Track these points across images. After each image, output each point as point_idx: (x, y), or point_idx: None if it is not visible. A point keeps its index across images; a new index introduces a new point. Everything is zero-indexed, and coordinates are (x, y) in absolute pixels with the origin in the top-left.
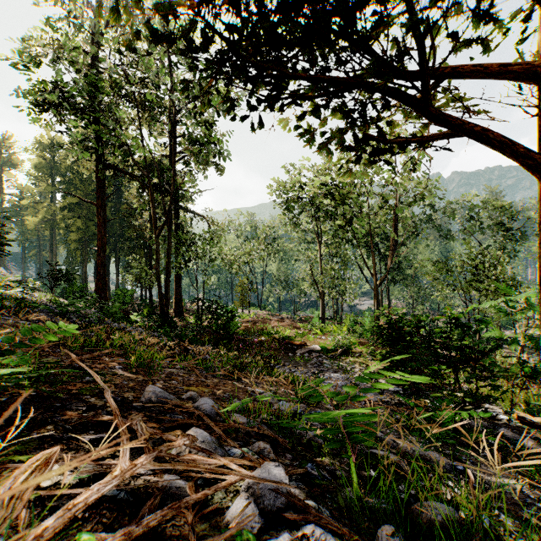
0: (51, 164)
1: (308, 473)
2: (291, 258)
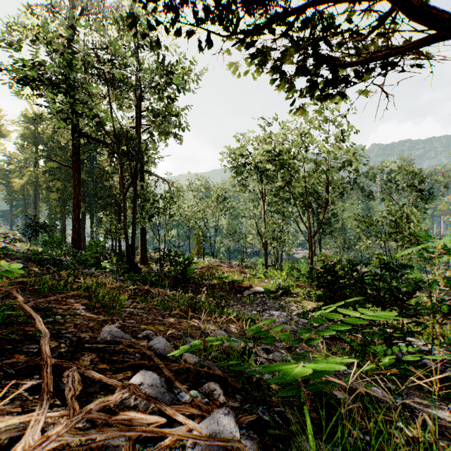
0: (35, 134)
1: (258, 419)
2: (239, 214)
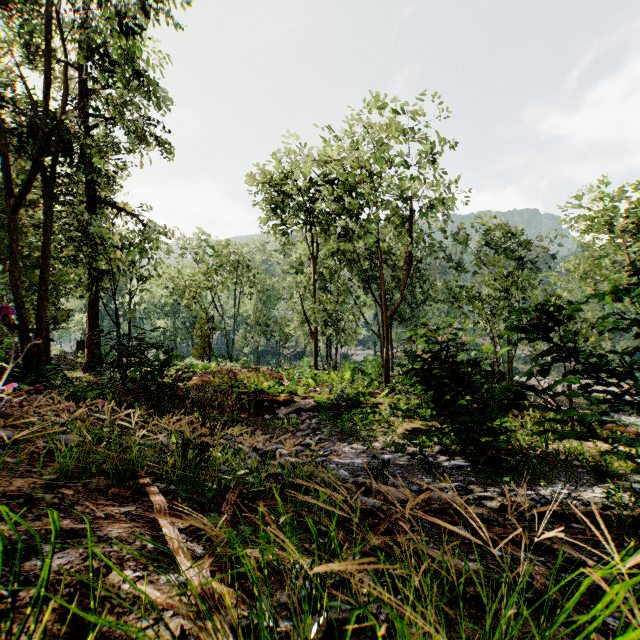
0: None
1: None
2: (272, 295)
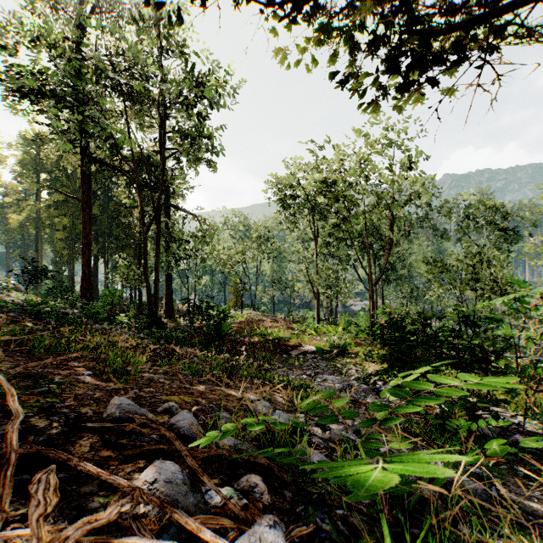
0: (37, 160)
1: (316, 528)
2: (285, 258)
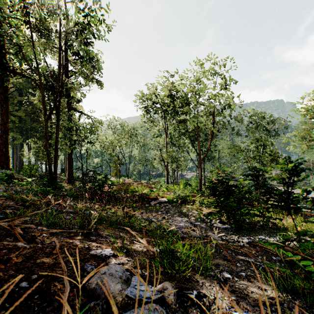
0: None
1: None
2: (147, 147)
